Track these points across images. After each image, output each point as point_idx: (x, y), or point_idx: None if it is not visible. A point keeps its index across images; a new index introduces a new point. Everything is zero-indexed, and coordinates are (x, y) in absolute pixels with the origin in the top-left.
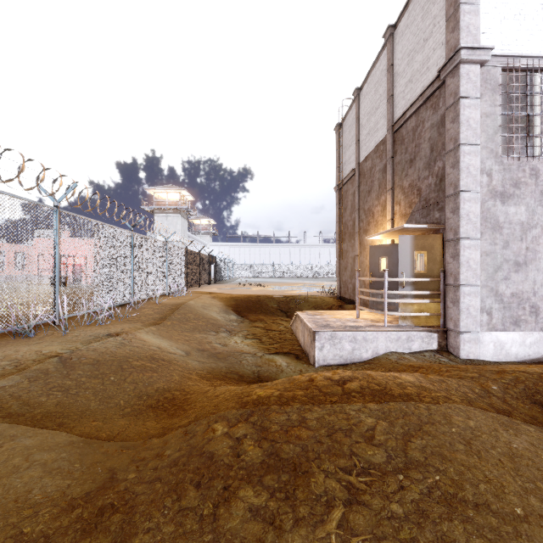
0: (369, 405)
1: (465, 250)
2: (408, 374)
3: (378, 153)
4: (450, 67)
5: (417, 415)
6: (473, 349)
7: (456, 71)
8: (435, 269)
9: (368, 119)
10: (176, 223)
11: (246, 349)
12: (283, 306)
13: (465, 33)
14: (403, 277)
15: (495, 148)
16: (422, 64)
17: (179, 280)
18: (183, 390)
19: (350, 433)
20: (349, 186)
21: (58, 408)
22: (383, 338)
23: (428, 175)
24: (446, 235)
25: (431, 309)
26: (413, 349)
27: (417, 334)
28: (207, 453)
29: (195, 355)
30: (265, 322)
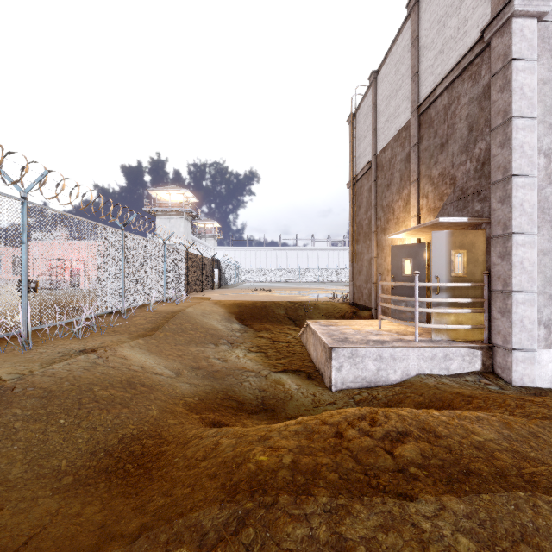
0: (449, 504)
1: (518, 248)
2: (481, 425)
3: (400, 141)
4: (499, 23)
5: (546, 533)
6: (528, 371)
7: (507, 28)
8: (477, 272)
9: (387, 104)
10: (179, 226)
11: (249, 365)
12: (291, 313)
13: None
14: (437, 282)
15: None
16: (458, 29)
17: (179, 285)
18: (159, 435)
19: None
20: (363, 181)
21: None
22: (415, 355)
23: (466, 159)
24: (492, 230)
25: (471, 320)
26: (452, 370)
27: (456, 351)
28: None
29: (187, 375)
30: (271, 332)
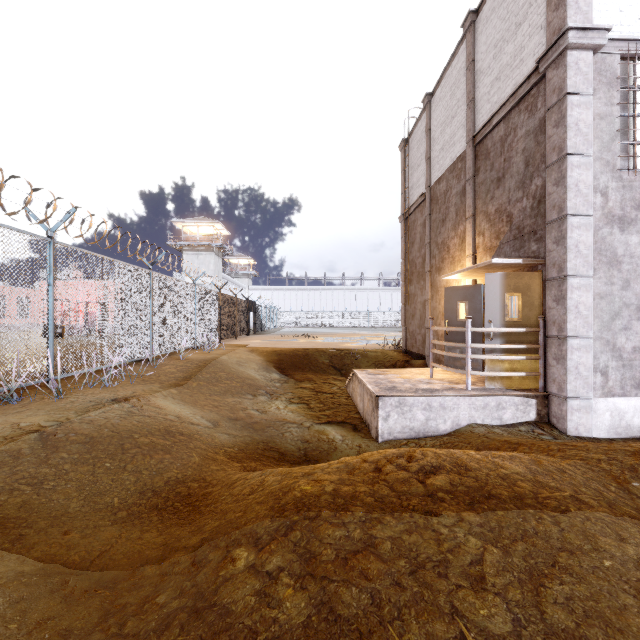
0: (467, 517)
1: (573, 292)
2: (513, 462)
3: (455, 173)
4: (554, 55)
5: (542, 535)
6: (584, 420)
7: (562, 60)
8: (532, 316)
9: (442, 130)
10: (208, 262)
11: (290, 417)
12: (337, 362)
13: (573, 10)
14: (491, 327)
15: (612, 159)
16: (514, 56)
17: (210, 330)
18: (203, 479)
19: (446, 572)
20: (417, 214)
21: (22, 511)
22: (466, 404)
23: (522, 196)
24: (547, 272)
25: (527, 367)
26: (505, 420)
27: (509, 400)
28: (219, 607)
29: (225, 425)
30: (314, 382)
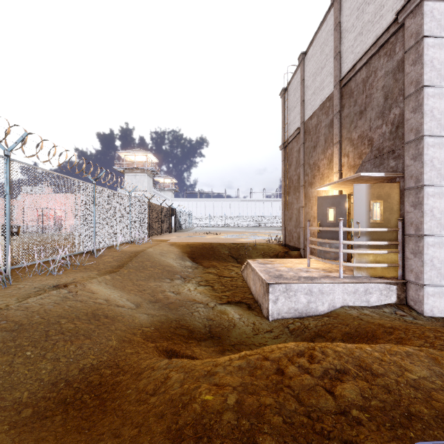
0: None
1: (429, 198)
2: (412, 361)
3: (324, 110)
4: (412, 6)
5: None
6: (438, 304)
7: (419, 10)
8: (392, 218)
9: (313, 79)
10: (143, 181)
11: (198, 297)
12: (234, 253)
13: None
14: (358, 227)
15: None
16: (375, 14)
17: (142, 229)
18: (116, 365)
19: None
20: (293, 144)
21: None
22: (340, 290)
23: (382, 123)
24: (405, 183)
25: (387, 259)
26: (371, 302)
27: (375, 286)
28: None
29: (145, 306)
30: (217, 268)
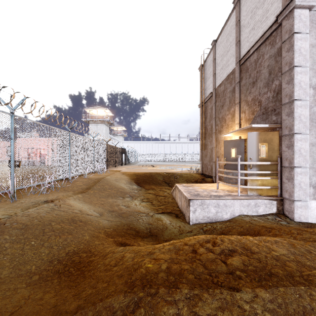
0: (260, 294)
1: (298, 142)
2: (278, 245)
3: (229, 80)
4: (286, 12)
5: None
6: (304, 213)
7: (291, 14)
8: (273, 155)
9: (222, 59)
10: (102, 129)
11: (142, 209)
12: (167, 179)
13: None
14: (251, 161)
15: None
16: (262, 16)
17: (102, 163)
18: (89, 251)
19: None
20: (208, 103)
21: None
22: (238, 204)
23: (267, 91)
24: (282, 131)
25: (270, 183)
26: (259, 212)
27: (261, 201)
28: None
29: (106, 215)
30: (155, 190)
